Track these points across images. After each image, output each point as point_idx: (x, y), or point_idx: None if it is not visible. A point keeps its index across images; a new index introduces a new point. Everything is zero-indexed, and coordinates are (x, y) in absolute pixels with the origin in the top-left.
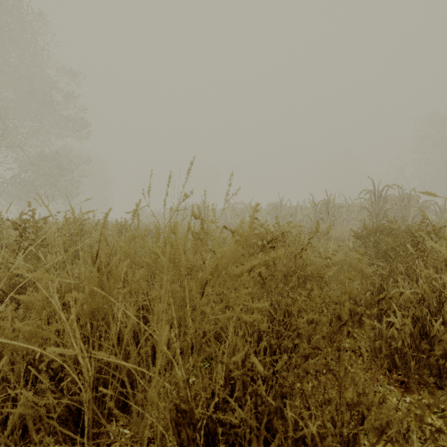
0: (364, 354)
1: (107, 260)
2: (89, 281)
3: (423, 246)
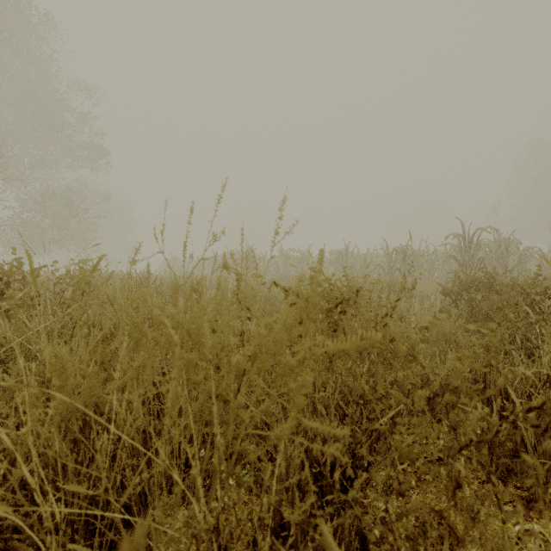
0: (501, 495)
1: (111, 329)
2: (55, 372)
3: (541, 306)
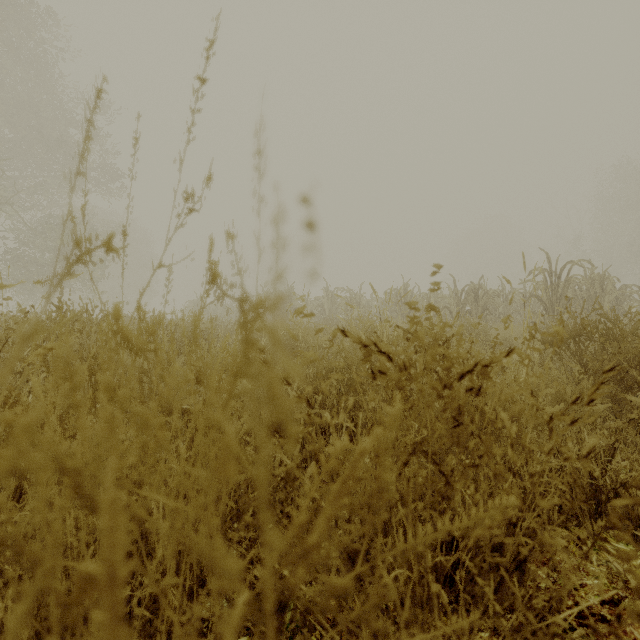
0: None
1: None
2: None
3: None
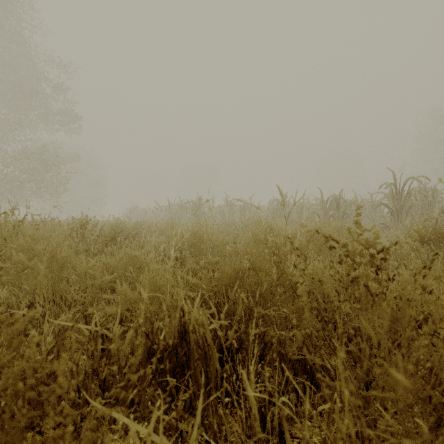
0: None
1: None
2: None
3: None
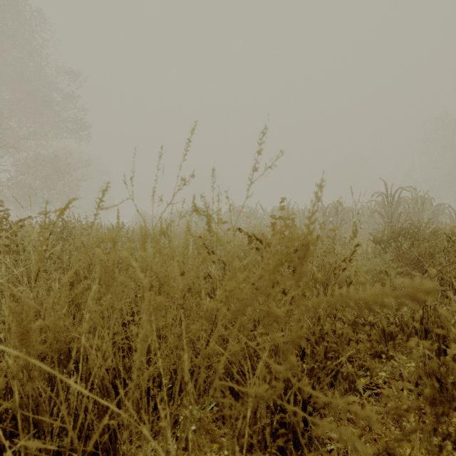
0: None
1: (85, 272)
2: (15, 318)
3: None
